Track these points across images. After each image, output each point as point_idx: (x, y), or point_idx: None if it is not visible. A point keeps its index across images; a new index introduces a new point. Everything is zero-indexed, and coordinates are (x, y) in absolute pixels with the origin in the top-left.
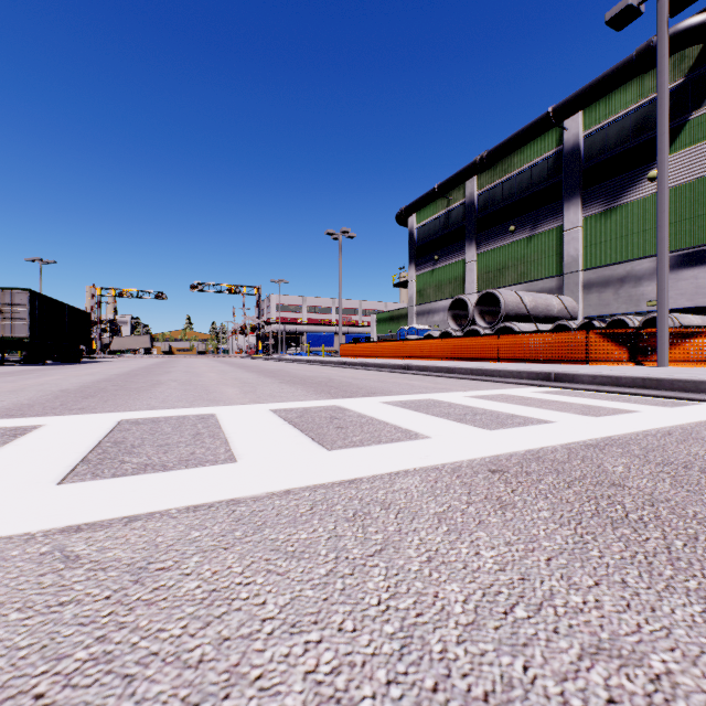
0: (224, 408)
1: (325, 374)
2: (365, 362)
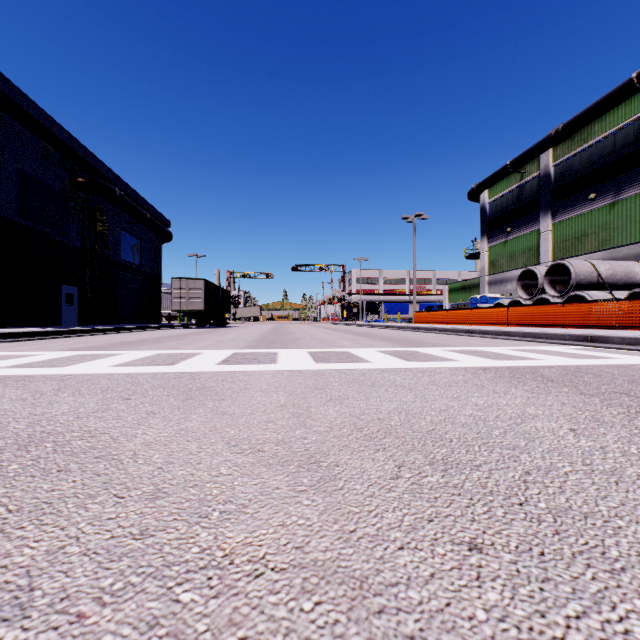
0: (350, 349)
1: (403, 335)
2: (435, 327)
